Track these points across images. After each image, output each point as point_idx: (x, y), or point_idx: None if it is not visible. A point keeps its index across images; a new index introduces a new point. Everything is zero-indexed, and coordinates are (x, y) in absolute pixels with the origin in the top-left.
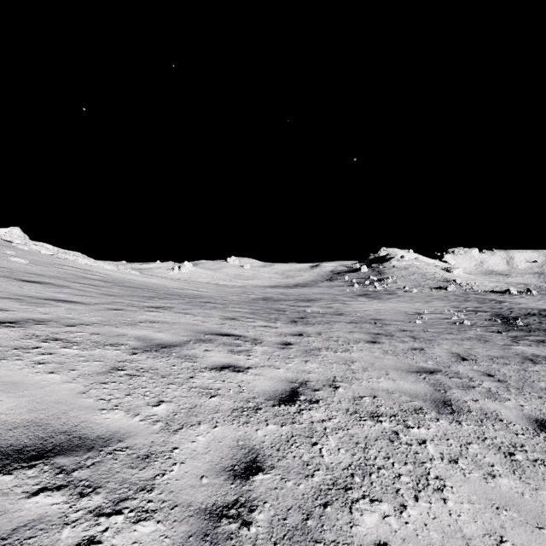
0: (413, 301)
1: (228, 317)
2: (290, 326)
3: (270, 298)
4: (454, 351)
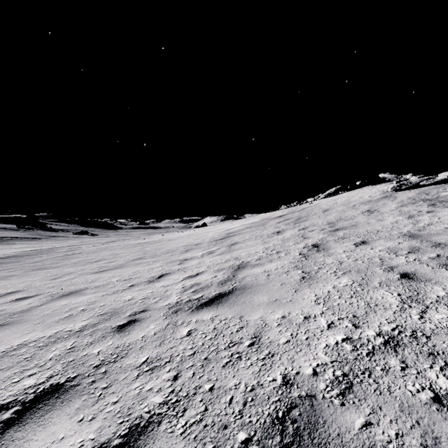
0: None
1: None
2: None
3: None
4: None
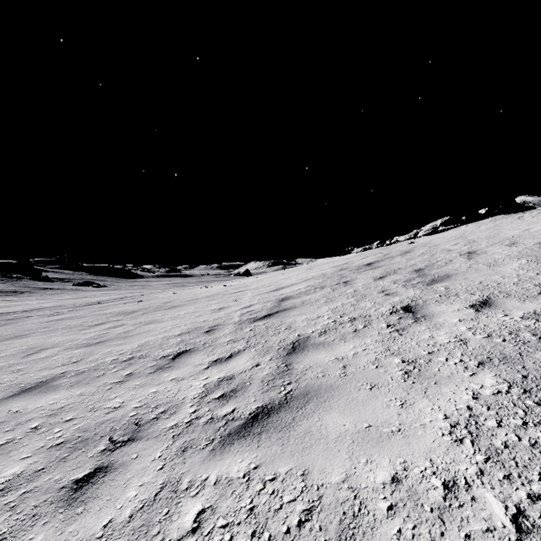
0: None
1: None
2: None
3: None
4: None
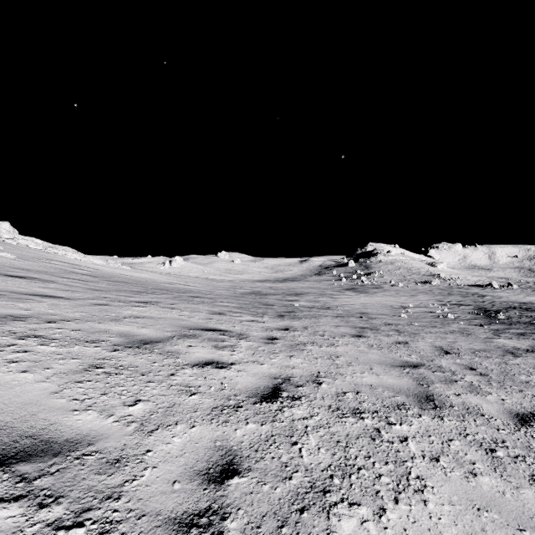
0: (398, 295)
1: (215, 312)
2: (277, 320)
3: (258, 292)
4: (437, 345)
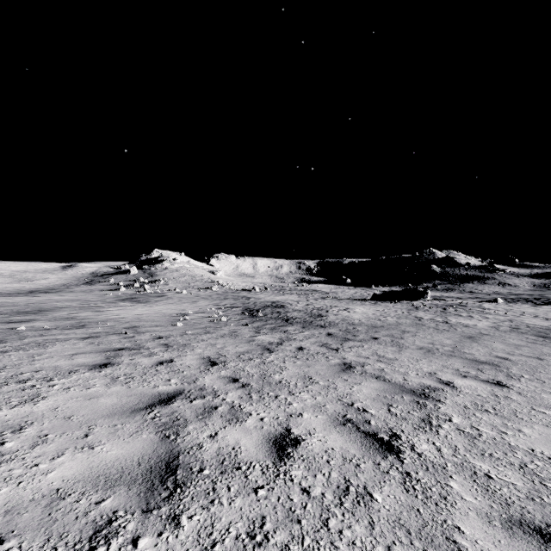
0: (181, 302)
1: None
2: None
3: None
4: (206, 355)
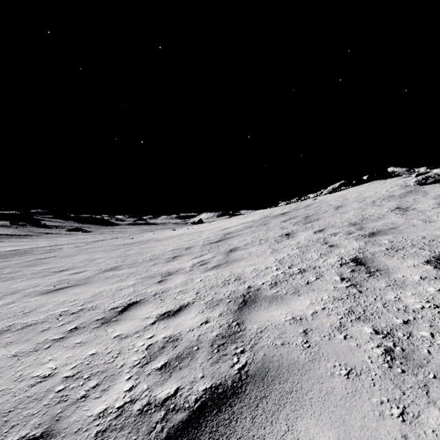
0: None
1: None
2: None
3: None
4: None
